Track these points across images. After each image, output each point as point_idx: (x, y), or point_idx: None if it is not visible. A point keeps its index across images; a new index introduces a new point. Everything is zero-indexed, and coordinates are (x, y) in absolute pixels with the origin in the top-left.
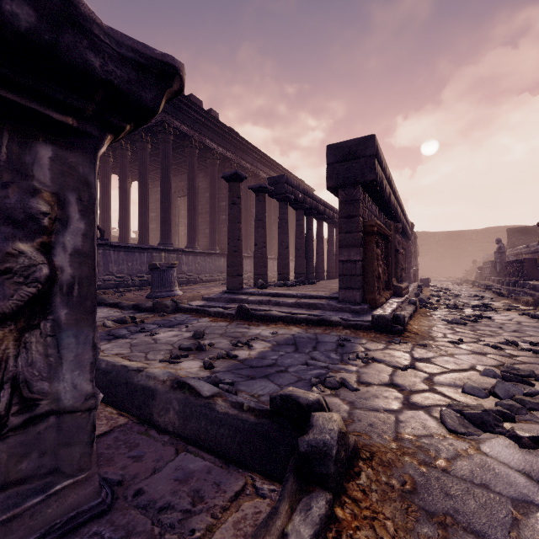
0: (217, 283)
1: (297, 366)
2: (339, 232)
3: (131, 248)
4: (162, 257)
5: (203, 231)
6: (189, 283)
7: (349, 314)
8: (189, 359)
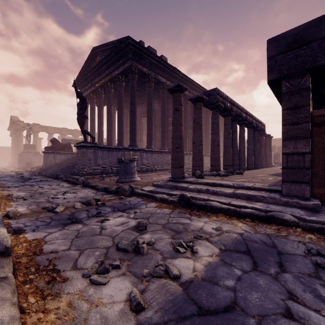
0: (166, 171)
1: (278, 323)
2: (283, 124)
3: (111, 149)
4: (130, 154)
5: (157, 137)
6: (148, 171)
7: (299, 210)
8: (119, 272)
